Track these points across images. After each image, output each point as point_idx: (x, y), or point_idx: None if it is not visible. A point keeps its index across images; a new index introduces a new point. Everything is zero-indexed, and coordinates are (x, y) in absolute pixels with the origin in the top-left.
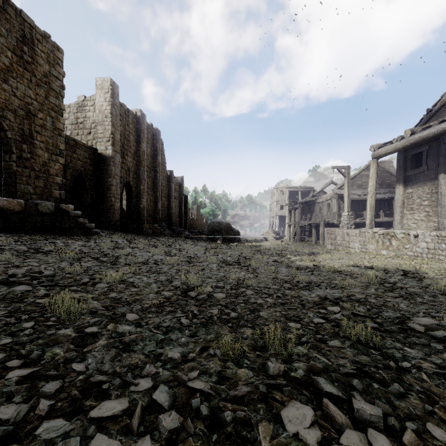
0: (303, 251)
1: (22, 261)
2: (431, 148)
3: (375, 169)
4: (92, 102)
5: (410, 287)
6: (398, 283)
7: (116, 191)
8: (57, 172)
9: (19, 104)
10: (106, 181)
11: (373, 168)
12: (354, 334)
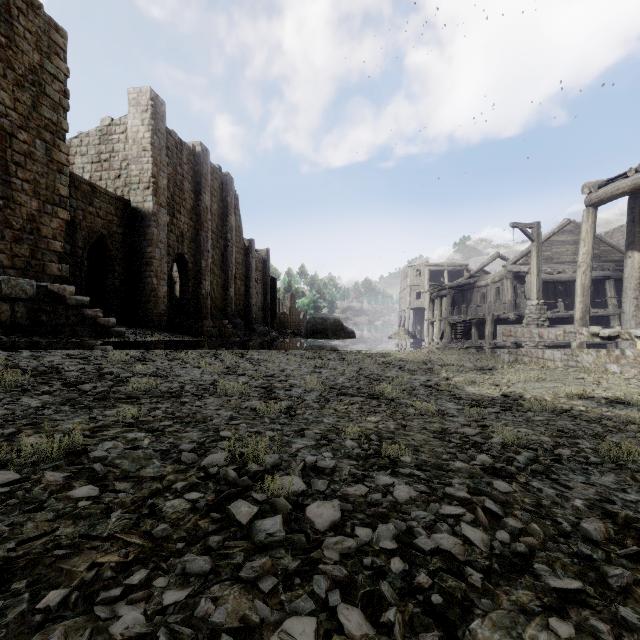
0: (463, 364)
1: None
2: None
3: (591, 225)
4: (122, 128)
5: None
6: None
7: (159, 267)
8: (55, 233)
9: None
10: (144, 252)
11: (589, 223)
12: None
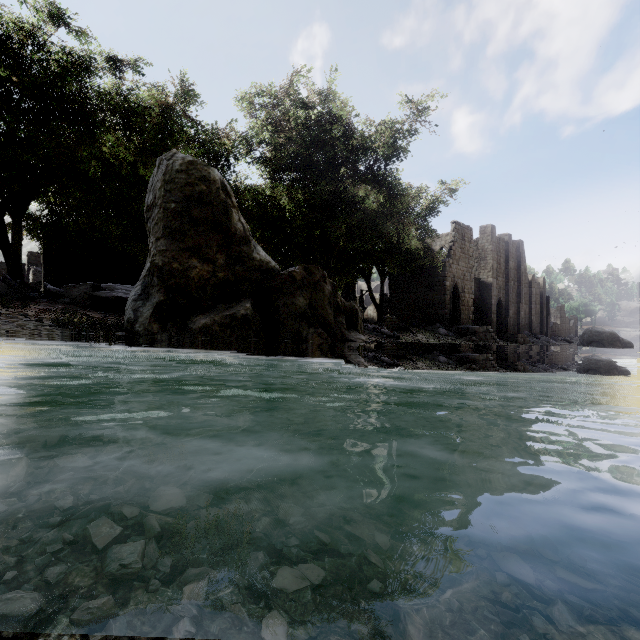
0: None
1: None
2: None
3: None
4: (475, 244)
5: None
6: None
7: (494, 308)
8: (471, 304)
9: (461, 273)
10: (487, 302)
11: None
12: None
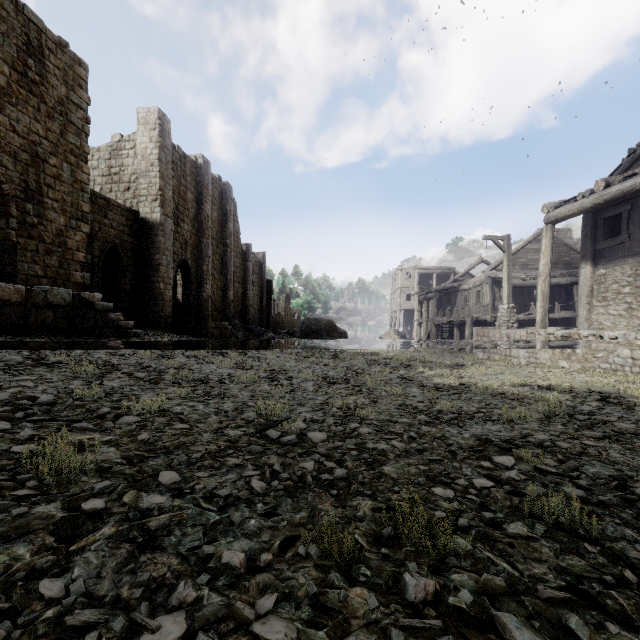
0: (441, 361)
1: (9, 379)
2: (634, 207)
3: (549, 240)
4: (131, 144)
5: (617, 420)
6: (597, 414)
7: (166, 273)
8: (78, 245)
9: (21, 143)
10: (152, 259)
11: (547, 239)
12: (550, 512)
